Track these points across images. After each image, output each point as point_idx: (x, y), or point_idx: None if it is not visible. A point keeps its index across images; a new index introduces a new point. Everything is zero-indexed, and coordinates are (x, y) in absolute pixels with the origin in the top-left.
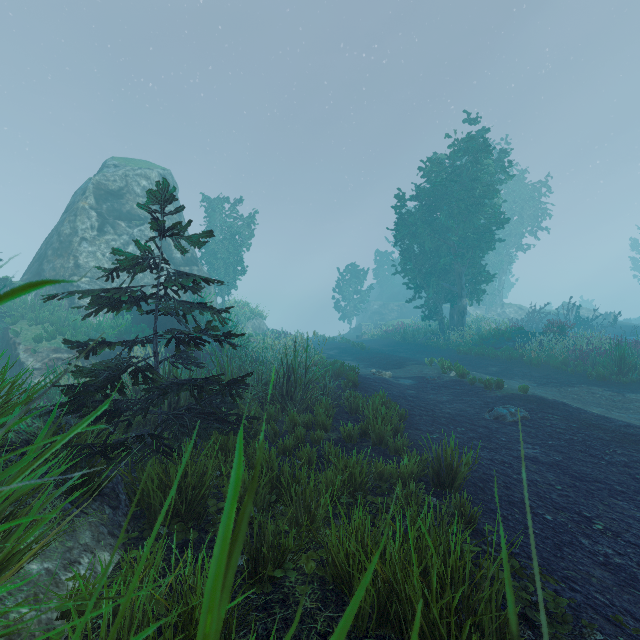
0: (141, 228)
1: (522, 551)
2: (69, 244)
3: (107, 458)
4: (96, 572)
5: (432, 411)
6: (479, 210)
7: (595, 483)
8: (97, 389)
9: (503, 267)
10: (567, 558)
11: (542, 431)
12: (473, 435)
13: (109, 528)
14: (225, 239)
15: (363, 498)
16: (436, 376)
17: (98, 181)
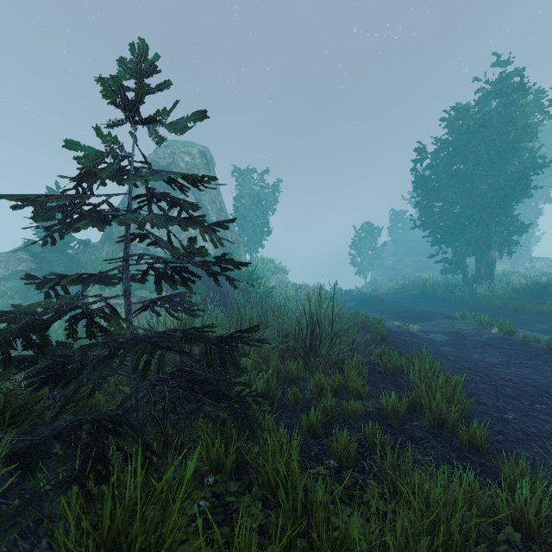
0: (184, 196)
1: None
2: None
3: None
4: None
5: (487, 376)
6: (512, 155)
7: None
8: None
9: (531, 219)
10: None
11: None
12: None
13: None
14: (253, 204)
15: None
16: (473, 332)
17: (152, 159)
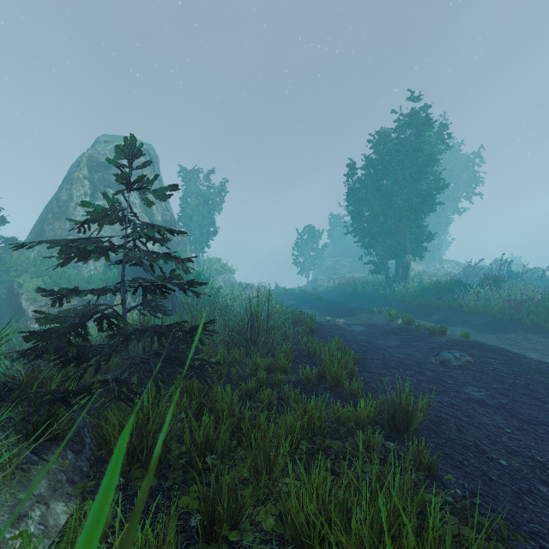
0: (127, 195)
1: (484, 502)
2: (66, 209)
3: (67, 405)
4: (47, 526)
5: (382, 355)
6: (421, 177)
7: (542, 426)
8: (59, 336)
9: (442, 228)
10: (529, 508)
11: (486, 375)
12: (421, 378)
13: (69, 475)
14: (199, 204)
15: (322, 442)
16: (384, 323)
17: (91, 155)
